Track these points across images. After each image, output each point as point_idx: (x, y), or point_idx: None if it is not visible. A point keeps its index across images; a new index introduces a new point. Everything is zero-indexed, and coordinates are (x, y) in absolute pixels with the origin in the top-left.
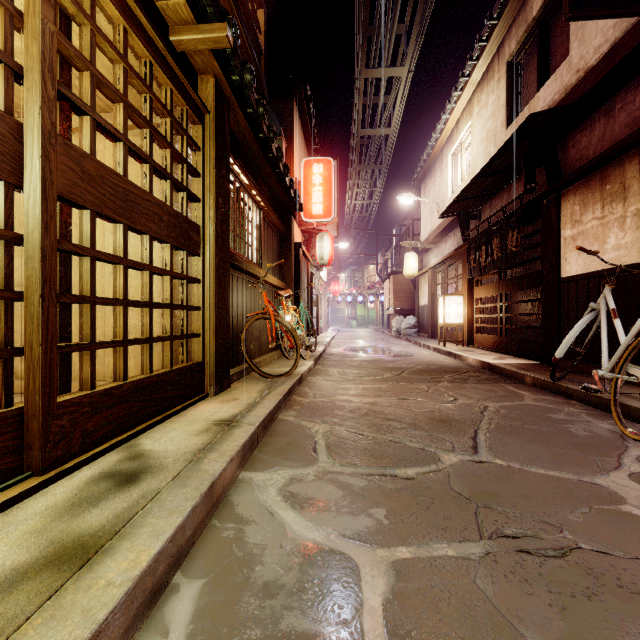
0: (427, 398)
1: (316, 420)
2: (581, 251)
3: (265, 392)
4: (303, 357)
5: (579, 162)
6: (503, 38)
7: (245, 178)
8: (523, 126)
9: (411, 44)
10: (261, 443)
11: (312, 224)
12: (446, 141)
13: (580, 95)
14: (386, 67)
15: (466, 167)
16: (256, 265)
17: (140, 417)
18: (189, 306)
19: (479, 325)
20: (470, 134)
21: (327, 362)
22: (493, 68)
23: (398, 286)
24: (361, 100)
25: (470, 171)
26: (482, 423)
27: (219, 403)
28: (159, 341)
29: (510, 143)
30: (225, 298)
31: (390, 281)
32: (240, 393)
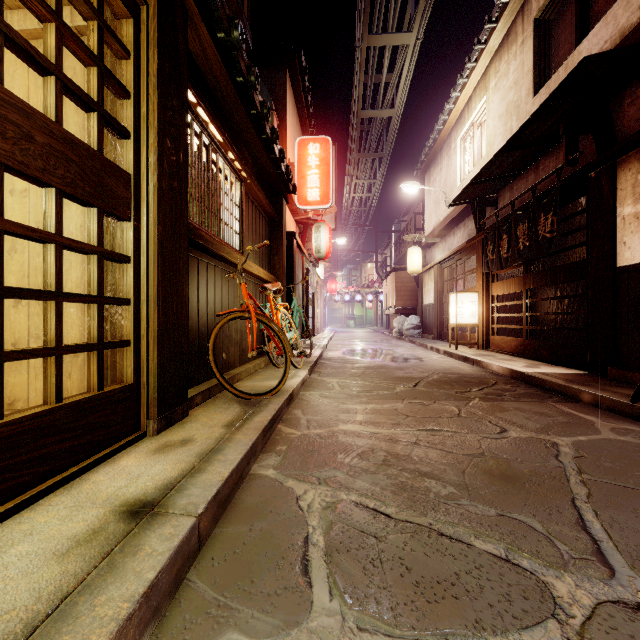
0: (464, 428)
1: (309, 477)
2: None
3: (235, 426)
4: (295, 366)
5: None
6: None
7: (216, 131)
8: (571, 76)
9: (421, 3)
10: (208, 542)
11: (307, 213)
12: (455, 123)
13: None
14: (391, 33)
15: (479, 150)
16: (235, 250)
17: None
18: (105, 297)
19: (497, 326)
20: (484, 112)
21: (325, 370)
22: (515, 30)
23: (400, 284)
24: (362, 74)
25: (484, 154)
26: (572, 483)
27: (155, 452)
28: (21, 358)
29: (551, 101)
30: (178, 288)
31: (391, 278)
32: (197, 428)
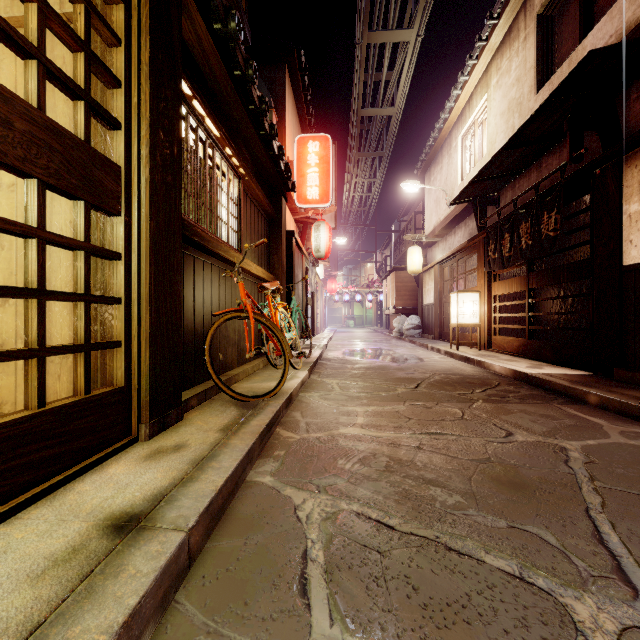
0: (469, 432)
1: (308, 484)
2: None
3: (231, 430)
4: (294, 367)
5: None
6: None
7: (213, 125)
8: (577, 70)
9: None
10: (200, 558)
11: (307, 212)
12: (455, 122)
13: None
14: (392, 29)
15: (480, 148)
16: (233, 248)
17: None
18: (92, 296)
19: (498, 326)
20: (485, 110)
21: (324, 370)
22: (518, 26)
23: (400, 283)
24: (362, 72)
25: (485, 152)
26: (584, 491)
27: (146, 458)
28: None
29: (556, 96)
30: (172, 286)
31: (391, 278)
32: (191, 433)
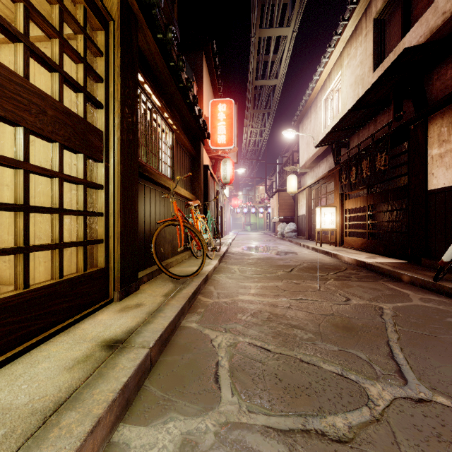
0: (322, 298)
1: (219, 328)
2: (449, 166)
3: (170, 296)
4: (209, 257)
5: (444, 91)
6: (370, 0)
7: (156, 99)
8: (397, 60)
9: (296, 7)
10: (156, 365)
11: (218, 152)
12: (320, 89)
13: (447, 32)
14: (275, 27)
15: (336, 108)
16: (169, 179)
17: (3, 345)
18: (87, 212)
19: (348, 230)
20: (340, 82)
21: (229, 260)
22: (361, 26)
23: (282, 200)
24: (255, 56)
25: (340, 111)
26: (388, 331)
27: (119, 311)
28: (40, 250)
29: (383, 77)
30: (132, 205)
31: (276, 197)
32: (145, 297)
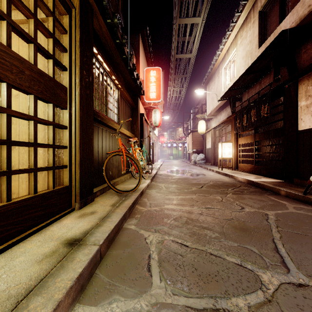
0: (224, 207)
1: (151, 229)
2: None
3: (116, 205)
4: (144, 178)
5: (309, 61)
6: None
7: (106, 66)
8: (276, 39)
9: (204, 3)
10: (104, 257)
11: (150, 104)
12: (221, 61)
13: (311, 19)
14: (190, 17)
15: (232, 74)
16: (115, 122)
17: None
18: (55, 145)
19: (241, 158)
20: (235, 55)
21: (158, 180)
22: (250, 16)
23: (195, 138)
24: (176, 37)
25: (235, 75)
26: (273, 231)
27: (79, 217)
28: (19, 173)
29: (266, 51)
30: (89, 141)
31: (190, 136)
32: (98, 206)
